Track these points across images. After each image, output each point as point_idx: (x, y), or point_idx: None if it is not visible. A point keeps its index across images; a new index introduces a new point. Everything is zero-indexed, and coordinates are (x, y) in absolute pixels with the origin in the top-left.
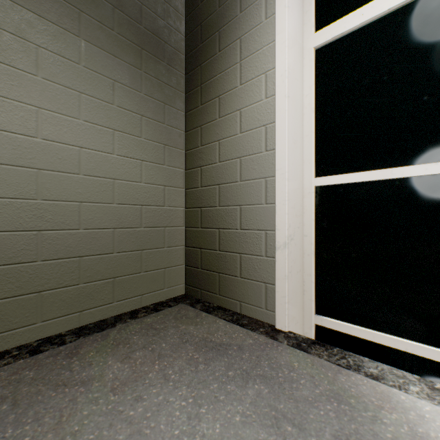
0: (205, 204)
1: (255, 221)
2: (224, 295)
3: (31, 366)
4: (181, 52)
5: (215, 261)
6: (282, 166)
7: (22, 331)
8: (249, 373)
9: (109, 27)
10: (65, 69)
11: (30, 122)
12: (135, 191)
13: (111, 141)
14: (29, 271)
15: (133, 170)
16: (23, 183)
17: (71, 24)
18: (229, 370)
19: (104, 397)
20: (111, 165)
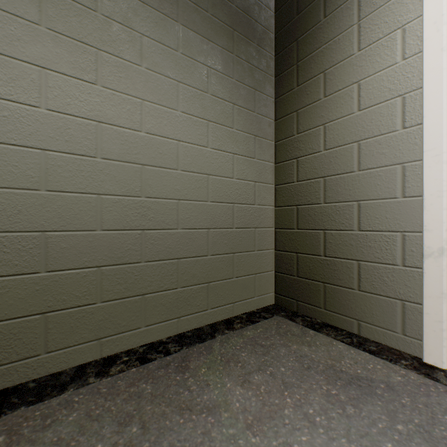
0: (304, 201)
1: (383, 220)
2: (332, 310)
3: (145, 377)
4: (270, 31)
5: (318, 269)
6: (437, 144)
7: (128, 335)
8: (430, 432)
9: (204, 9)
10: (165, 58)
11: (135, 116)
12: (227, 188)
13: (205, 133)
14: (135, 273)
15: (225, 164)
16: (129, 179)
17: (170, 9)
18: (396, 423)
19: (242, 437)
20: (205, 159)
